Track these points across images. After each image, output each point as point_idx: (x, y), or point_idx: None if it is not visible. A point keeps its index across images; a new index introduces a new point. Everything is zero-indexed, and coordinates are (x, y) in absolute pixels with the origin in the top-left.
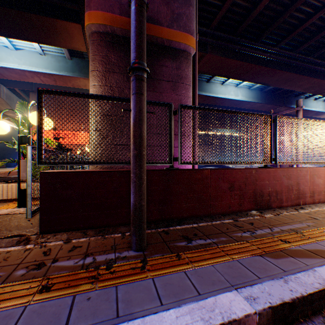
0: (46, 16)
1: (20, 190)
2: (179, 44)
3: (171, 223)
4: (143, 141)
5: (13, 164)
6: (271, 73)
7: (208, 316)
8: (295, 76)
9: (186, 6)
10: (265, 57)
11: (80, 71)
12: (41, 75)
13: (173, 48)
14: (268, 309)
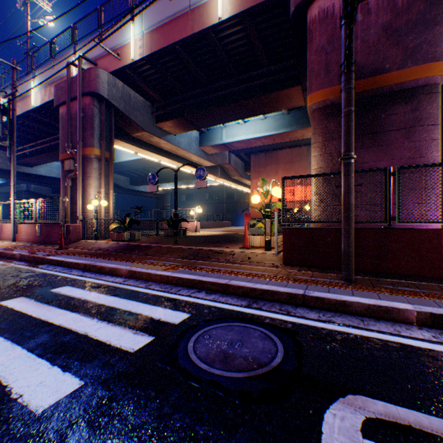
0: (271, 93)
1: (265, 240)
2: (415, 82)
3: (385, 276)
4: (350, 207)
5: (234, 223)
6: None
7: (378, 303)
8: None
9: (426, 31)
10: None
11: (297, 123)
12: (262, 139)
13: (406, 89)
14: (426, 312)
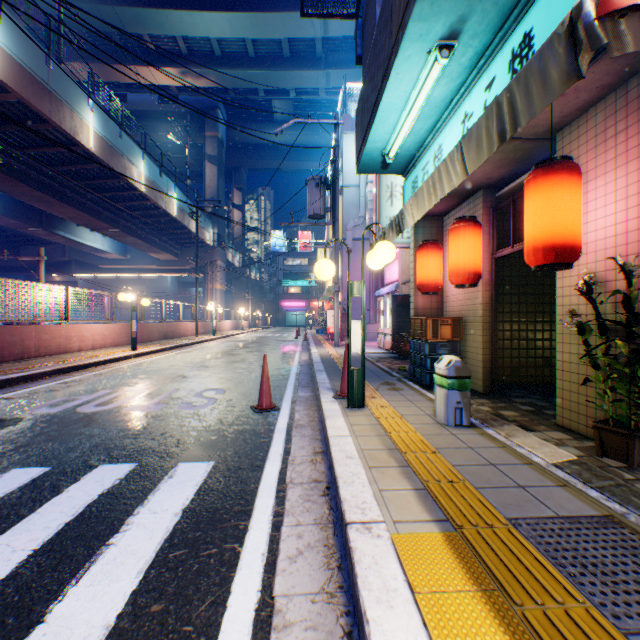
0: None
1: None
2: None
3: None
4: None
5: None
6: (15, 183)
7: None
8: (54, 200)
9: None
10: (3, 159)
11: None
12: None
13: None
14: None
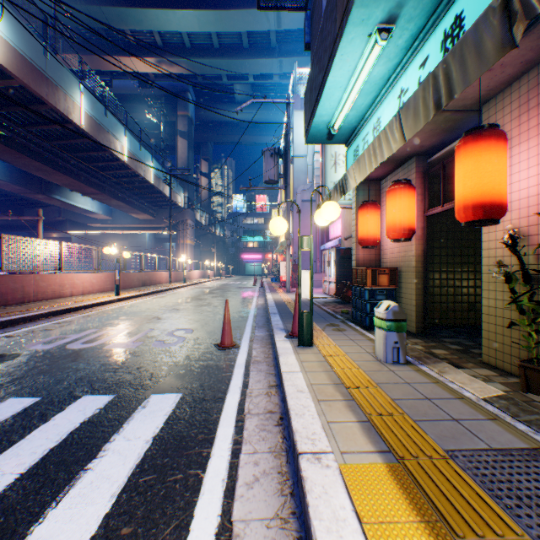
0: None
1: None
2: None
3: None
4: None
5: None
6: (19, 155)
7: None
8: (51, 170)
9: None
10: (8, 135)
11: None
12: None
13: None
14: None
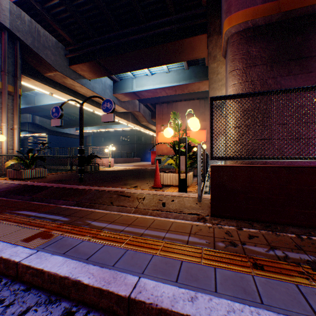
0: (177, 40)
1: (179, 179)
2: None
3: None
4: None
5: (142, 159)
6: None
7: None
8: None
9: None
10: None
11: (195, 77)
12: (166, 89)
13: None
14: None
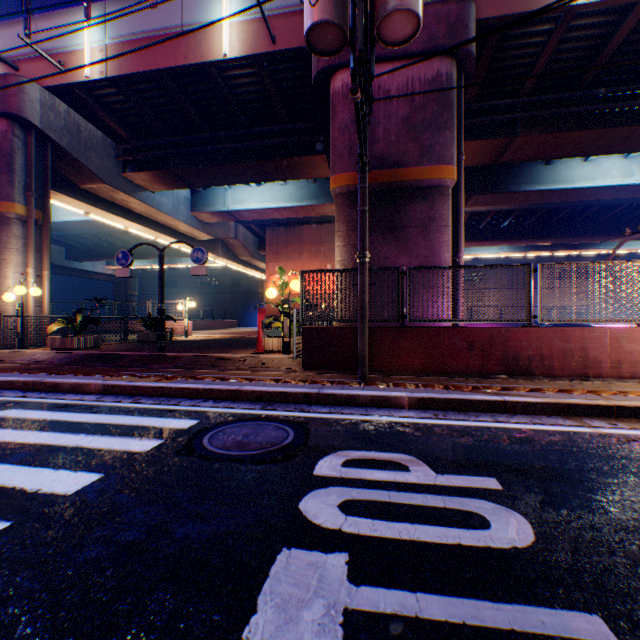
0: (292, 157)
1: (283, 342)
2: (430, 181)
3: (398, 374)
4: (365, 306)
5: (242, 322)
6: None
7: (381, 393)
8: None
9: (439, 133)
10: None
11: (325, 196)
12: (282, 210)
13: (423, 187)
14: (414, 397)
